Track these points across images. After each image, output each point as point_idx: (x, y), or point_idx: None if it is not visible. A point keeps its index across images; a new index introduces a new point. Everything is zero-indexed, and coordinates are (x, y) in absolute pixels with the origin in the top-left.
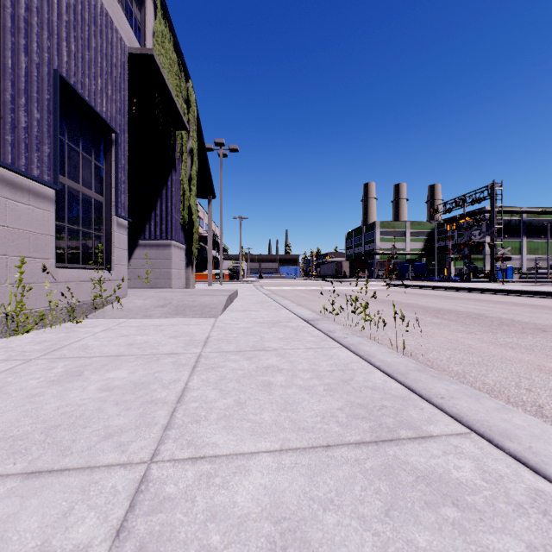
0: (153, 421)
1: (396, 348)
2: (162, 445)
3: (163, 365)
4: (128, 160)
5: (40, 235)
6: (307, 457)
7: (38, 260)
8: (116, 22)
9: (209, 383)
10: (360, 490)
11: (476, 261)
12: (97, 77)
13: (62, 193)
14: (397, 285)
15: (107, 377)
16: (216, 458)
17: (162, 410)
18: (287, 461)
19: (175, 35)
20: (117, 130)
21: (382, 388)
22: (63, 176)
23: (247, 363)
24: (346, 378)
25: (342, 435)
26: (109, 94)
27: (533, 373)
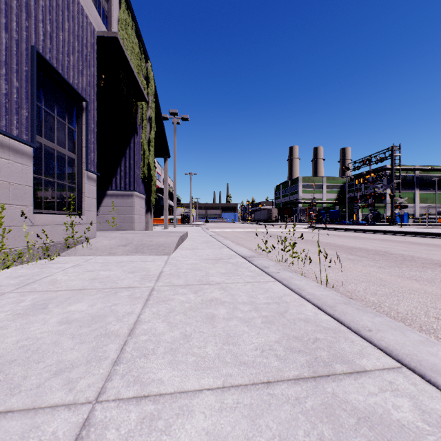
0: (103, 355)
1: (320, 281)
2: (109, 382)
3: (120, 298)
4: (98, 126)
5: (19, 186)
6: (249, 395)
7: (17, 207)
8: (86, 10)
9: (159, 315)
10: (303, 435)
11: (379, 209)
12: (69, 54)
13: (39, 151)
14: (316, 227)
15: (68, 310)
16: (160, 397)
17: (114, 343)
18: (229, 401)
19: (136, 23)
20: (87, 99)
21: (314, 320)
22: (40, 136)
23: (193, 296)
24: (281, 310)
25: (281, 371)
26: (81, 69)
27: (438, 303)
